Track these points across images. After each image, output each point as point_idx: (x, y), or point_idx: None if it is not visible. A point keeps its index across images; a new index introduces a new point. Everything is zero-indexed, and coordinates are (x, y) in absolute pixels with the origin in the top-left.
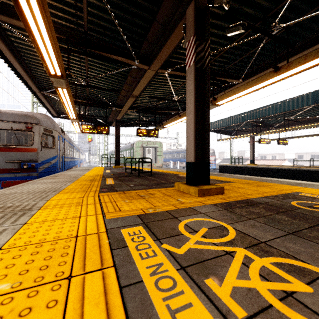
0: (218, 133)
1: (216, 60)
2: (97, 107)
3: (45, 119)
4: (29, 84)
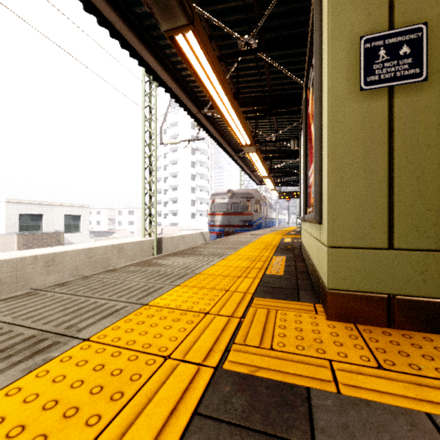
0: None
1: None
2: (290, 177)
3: (255, 193)
4: (246, 172)
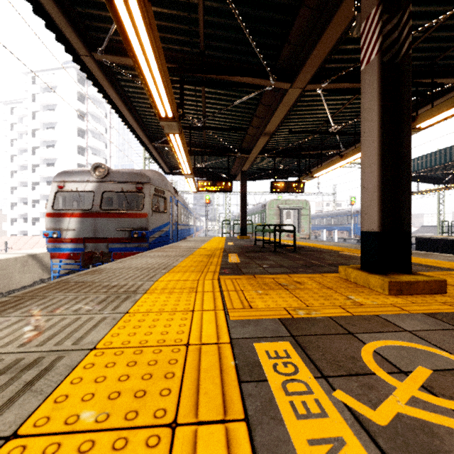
0: (412, 181)
1: (415, 48)
2: (216, 156)
3: (156, 176)
4: (139, 136)
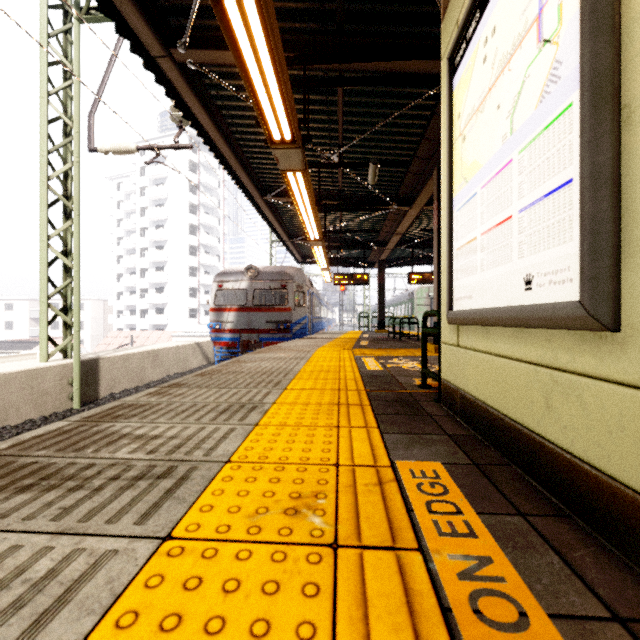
0: None
1: None
2: (352, 249)
3: (296, 274)
4: (281, 236)
